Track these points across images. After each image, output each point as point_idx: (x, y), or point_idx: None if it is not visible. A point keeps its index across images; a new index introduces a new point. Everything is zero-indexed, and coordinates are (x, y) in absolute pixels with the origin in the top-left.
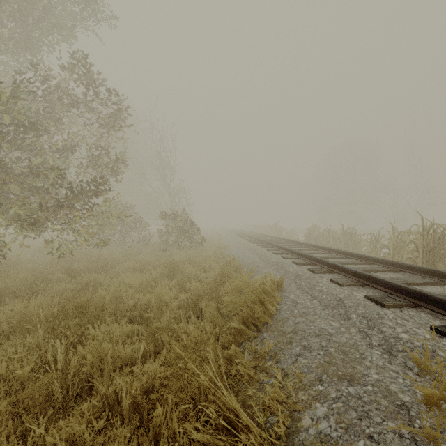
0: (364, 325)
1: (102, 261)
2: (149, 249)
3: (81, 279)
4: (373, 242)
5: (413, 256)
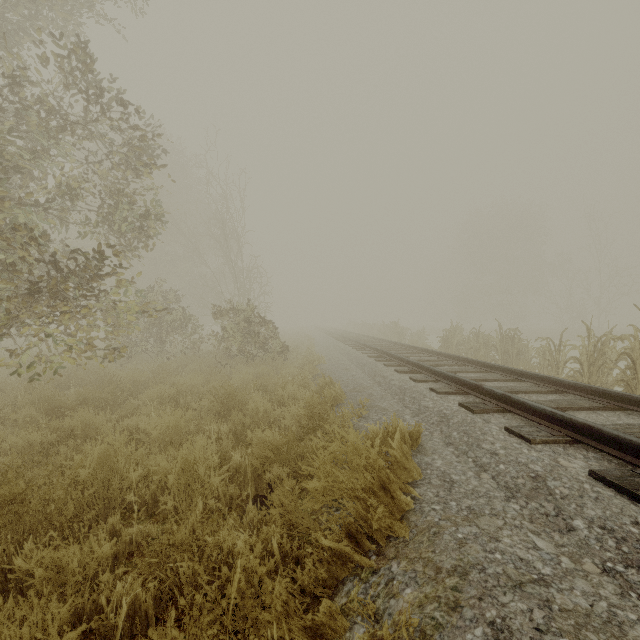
0: (614, 552)
1: (111, 386)
2: (198, 362)
3: (60, 423)
4: (551, 351)
5: (627, 378)
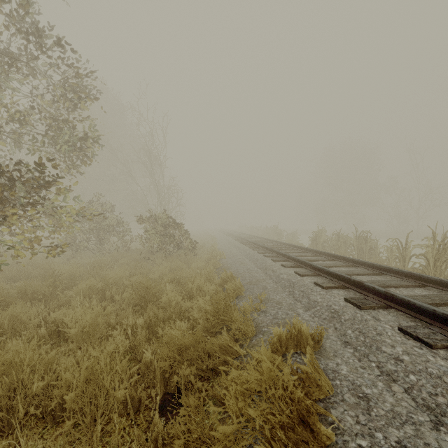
0: None
1: (49, 281)
2: (127, 257)
3: None
4: (399, 249)
5: None
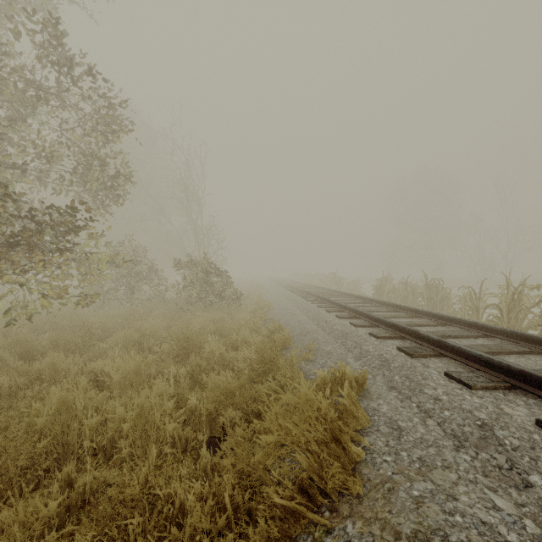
0: None
1: (81, 331)
2: (162, 308)
3: (28, 367)
4: (472, 299)
5: None
